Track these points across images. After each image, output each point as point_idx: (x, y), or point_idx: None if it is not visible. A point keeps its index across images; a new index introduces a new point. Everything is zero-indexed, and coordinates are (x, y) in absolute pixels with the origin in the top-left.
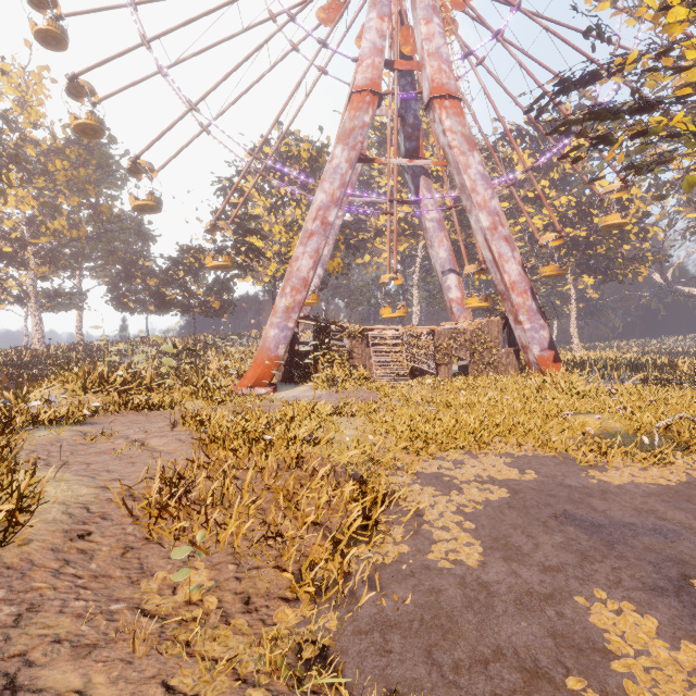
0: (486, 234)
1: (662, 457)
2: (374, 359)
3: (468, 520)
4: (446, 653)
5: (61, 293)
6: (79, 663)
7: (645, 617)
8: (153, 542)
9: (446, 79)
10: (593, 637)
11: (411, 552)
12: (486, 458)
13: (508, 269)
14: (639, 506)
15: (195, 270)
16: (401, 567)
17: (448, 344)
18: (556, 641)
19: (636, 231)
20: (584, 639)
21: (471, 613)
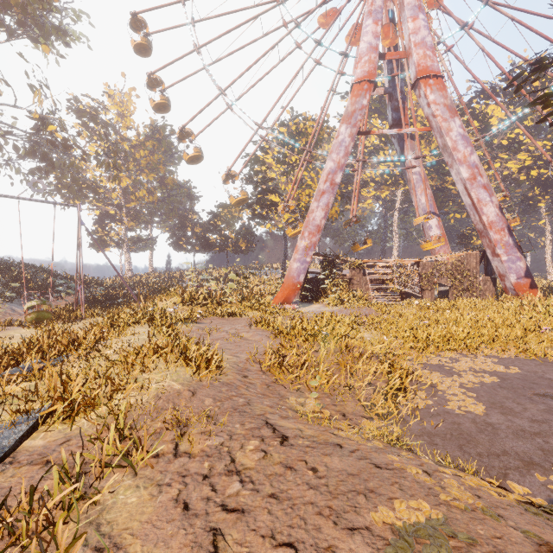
0: (466, 183)
1: None
2: (370, 285)
3: (470, 392)
4: (471, 448)
5: (142, 239)
6: (288, 421)
7: None
8: (278, 384)
9: (430, 63)
10: None
11: (434, 404)
12: (476, 357)
13: (486, 211)
14: None
15: (228, 220)
16: (430, 410)
17: (431, 273)
18: (544, 452)
19: None
20: None
21: (483, 435)
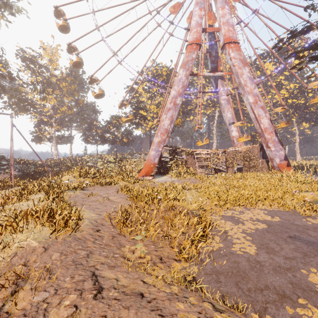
0: (251, 105)
1: None
2: (197, 164)
3: (248, 236)
4: (244, 284)
5: (64, 136)
6: (112, 271)
7: None
8: (121, 235)
9: (231, 34)
10: (310, 286)
11: (224, 247)
12: (254, 210)
13: (263, 121)
14: None
15: (117, 125)
16: (220, 252)
17: (232, 157)
18: (292, 285)
19: None
20: (306, 286)
21: (253, 272)
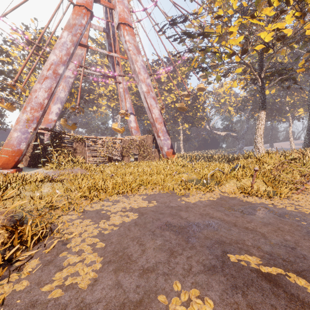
0: (145, 94)
1: (211, 188)
2: (88, 153)
3: (102, 240)
4: None
5: None
6: None
7: (205, 300)
8: None
9: (126, 16)
10: None
11: (28, 288)
12: (133, 197)
13: (154, 112)
14: (202, 212)
15: None
16: None
17: (128, 146)
18: None
19: (201, 108)
20: None
21: None
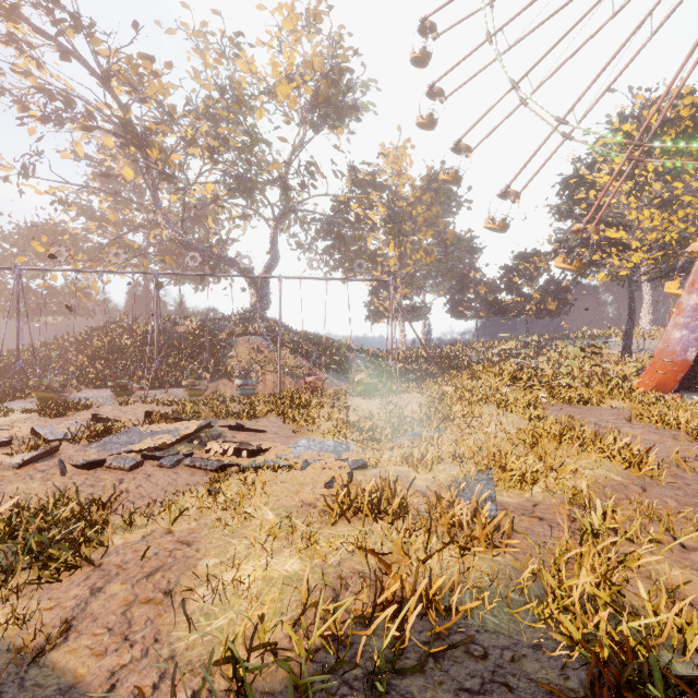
0: None
1: None
2: None
3: None
4: None
5: (417, 307)
6: None
7: None
8: None
9: None
10: None
11: None
12: None
13: None
14: None
15: (528, 274)
16: None
17: None
18: None
19: None
20: None
21: None
